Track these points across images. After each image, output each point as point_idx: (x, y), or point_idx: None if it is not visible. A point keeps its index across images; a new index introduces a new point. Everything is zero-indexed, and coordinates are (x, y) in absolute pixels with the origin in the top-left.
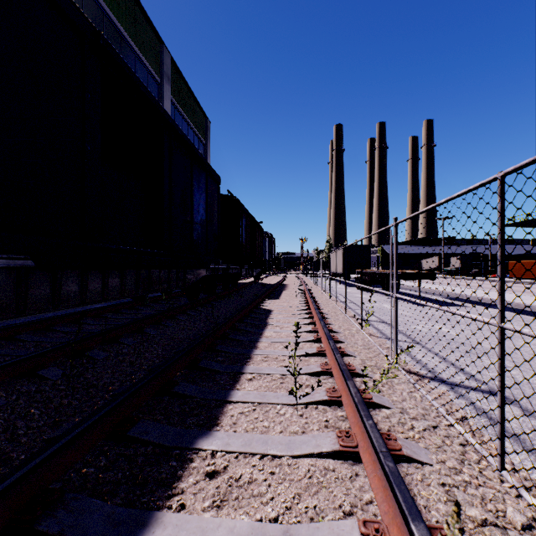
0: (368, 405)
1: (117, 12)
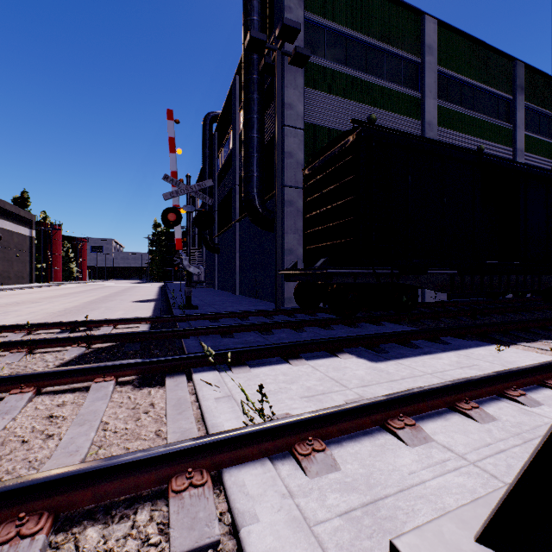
0: None
1: (471, 73)
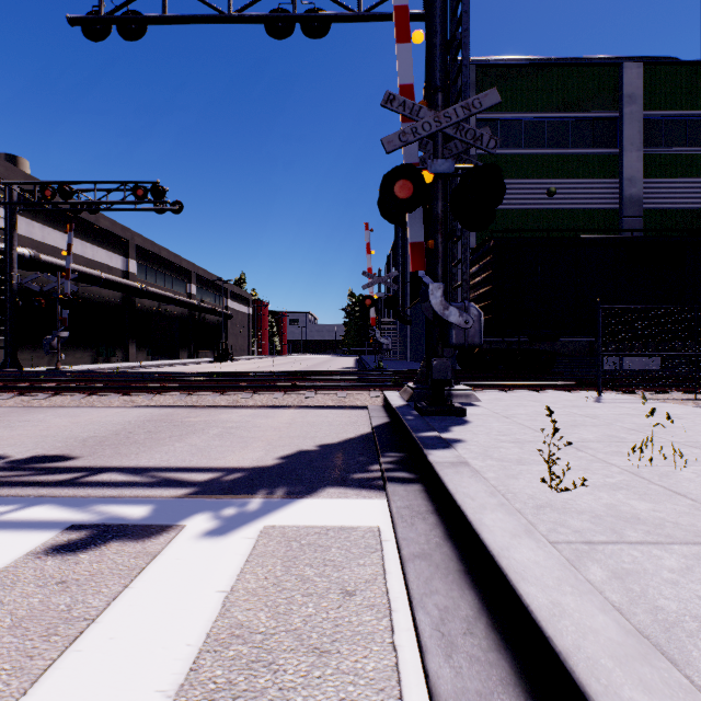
0: (697, 393)
1: None
